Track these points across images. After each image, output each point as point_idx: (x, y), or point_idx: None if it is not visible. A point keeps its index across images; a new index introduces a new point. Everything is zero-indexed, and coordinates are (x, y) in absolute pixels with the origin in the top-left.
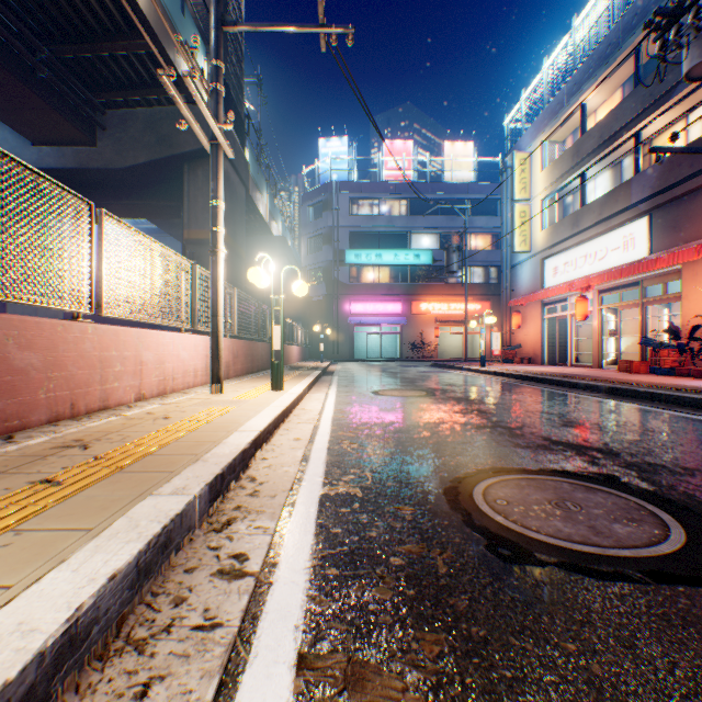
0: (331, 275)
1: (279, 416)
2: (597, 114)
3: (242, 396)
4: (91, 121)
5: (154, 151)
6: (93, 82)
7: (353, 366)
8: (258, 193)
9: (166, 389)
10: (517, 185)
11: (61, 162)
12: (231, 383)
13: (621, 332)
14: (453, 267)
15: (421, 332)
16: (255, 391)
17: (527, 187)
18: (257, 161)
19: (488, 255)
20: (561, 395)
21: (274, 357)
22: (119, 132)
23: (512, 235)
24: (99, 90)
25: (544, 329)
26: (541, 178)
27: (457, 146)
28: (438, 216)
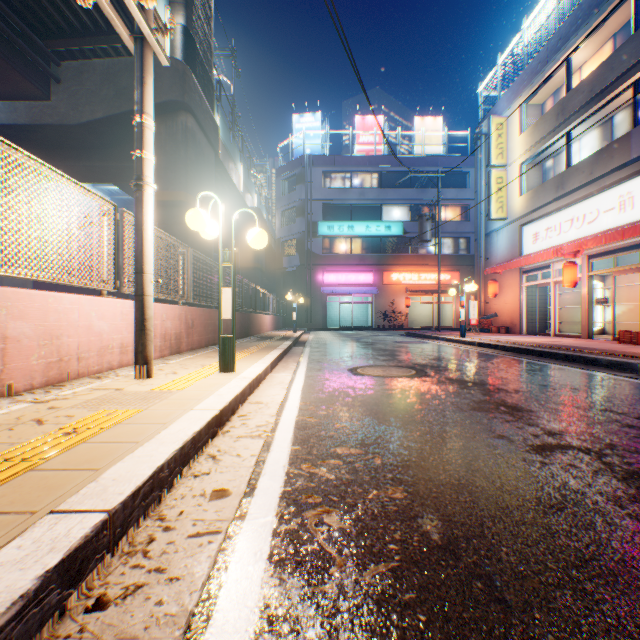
0: (305, 247)
1: (198, 434)
2: (583, 70)
3: (171, 384)
4: (44, 72)
5: (112, 106)
6: (44, 29)
7: (326, 336)
8: (231, 162)
9: (62, 375)
10: (493, 151)
11: (13, 118)
12: (179, 359)
13: (609, 300)
14: (426, 235)
15: (392, 302)
16: (197, 373)
17: (503, 152)
18: (229, 130)
19: (458, 226)
20: (586, 375)
21: (243, 326)
22: (74, 85)
23: (489, 201)
24: (51, 37)
25: (523, 298)
26: (519, 142)
27: (427, 121)
28: (408, 189)
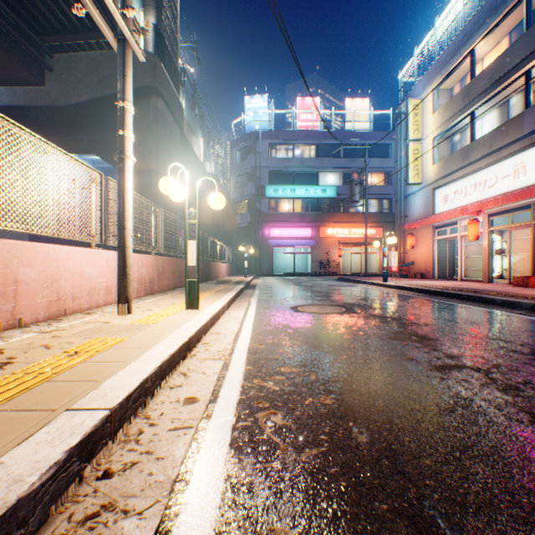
0: (254, 206)
1: (172, 356)
2: (484, 61)
3: (148, 318)
4: (39, 63)
5: (95, 90)
6: (40, 27)
7: (272, 280)
8: (193, 136)
9: (60, 311)
10: (411, 127)
11: (14, 100)
12: (153, 299)
13: (506, 251)
14: (355, 197)
15: (327, 252)
16: (168, 310)
17: (419, 128)
18: (192, 110)
19: (382, 189)
20: (484, 312)
21: (203, 272)
22: (64, 73)
23: (407, 169)
24: (45, 34)
25: (435, 249)
26: (432, 120)
27: (356, 102)
28: (341, 158)
